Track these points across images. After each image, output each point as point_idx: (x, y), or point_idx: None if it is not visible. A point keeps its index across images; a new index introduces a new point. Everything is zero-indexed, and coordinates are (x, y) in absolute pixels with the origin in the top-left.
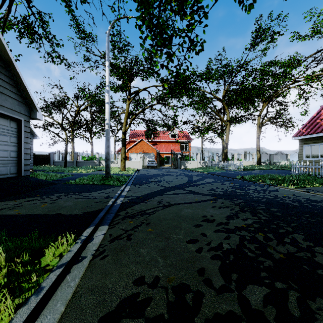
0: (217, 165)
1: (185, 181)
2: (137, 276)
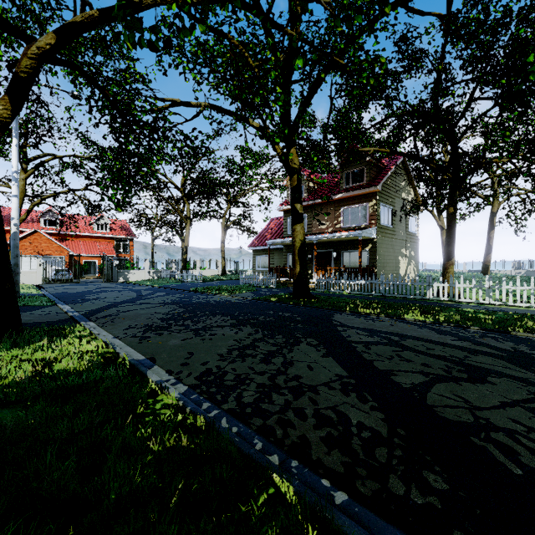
0: (174, 276)
1: (135, 296)
2: (128, 325)
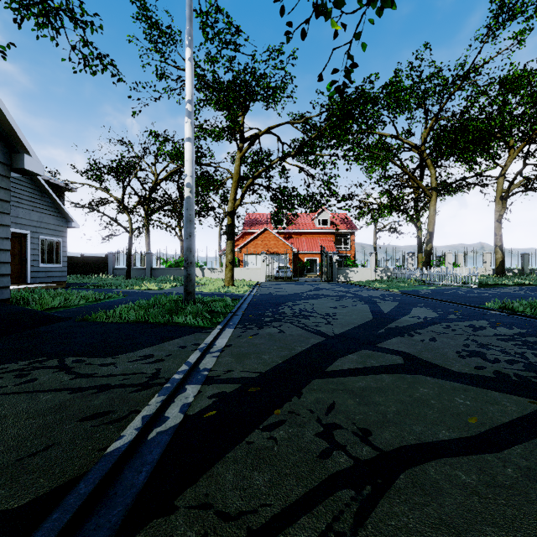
0: (414, 276)
1: (369, 317)
2: None
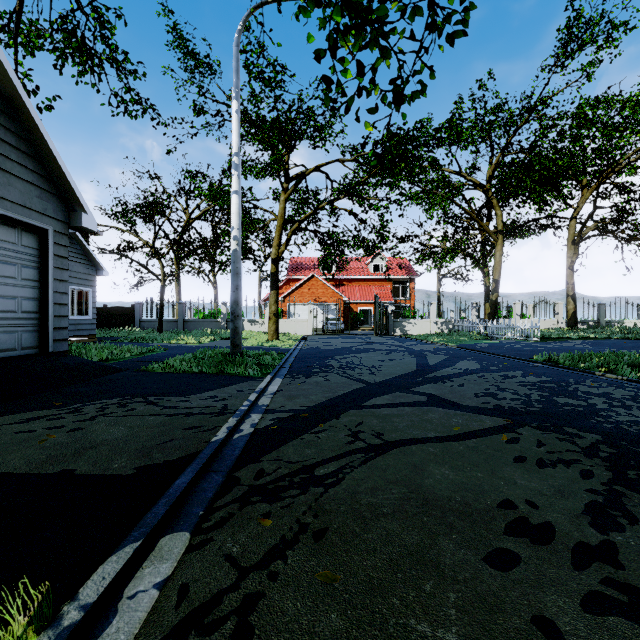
0: (476, 329)
1: (413, 368)
2: None
